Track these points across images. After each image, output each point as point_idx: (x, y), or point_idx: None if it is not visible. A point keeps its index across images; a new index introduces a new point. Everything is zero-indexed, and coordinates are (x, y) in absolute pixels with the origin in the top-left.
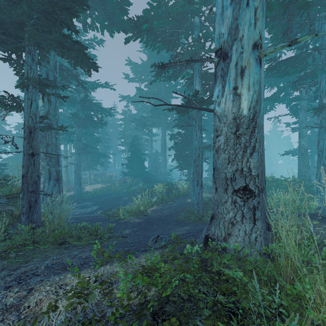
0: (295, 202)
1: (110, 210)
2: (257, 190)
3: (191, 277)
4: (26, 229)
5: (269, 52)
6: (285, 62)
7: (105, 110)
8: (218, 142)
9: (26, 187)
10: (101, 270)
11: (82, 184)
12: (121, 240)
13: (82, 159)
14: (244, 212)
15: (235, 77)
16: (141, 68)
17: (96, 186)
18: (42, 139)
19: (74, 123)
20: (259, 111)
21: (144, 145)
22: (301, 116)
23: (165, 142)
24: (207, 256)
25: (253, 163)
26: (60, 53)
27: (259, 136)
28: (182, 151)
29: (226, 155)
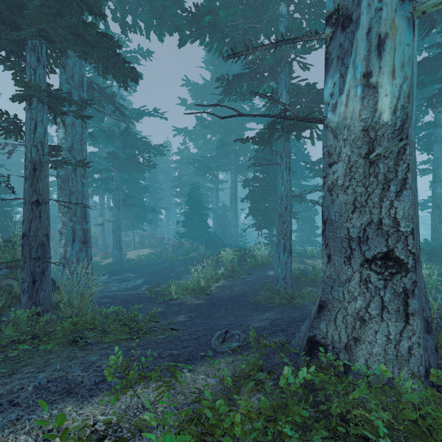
0: (431, 278)
1: (160, 285)
2: (411, 259)
3: (295, 437)
4: (23, 317)
5: (432, 4)
6: (417, 67)
7: (153, 148)
8: (332, 174)
9: (27, 252)
10: (126, 397)
11: (124, 248)
12: (170, 333)
13: (123, 215)
14: (385, 299)
15: (367, 54)
16: (203, 89)
17: (141, 252)
18: (62, 185)
19: (112, 165)
20: (410, 115)
21: (207, 196)
22: (437, 151)
23: (236, 192)
24: (316, 378)
25: (403, 209)
26: (93, 71)
27: (411, 161)
28: (260, 203)
29: (350, 196)
